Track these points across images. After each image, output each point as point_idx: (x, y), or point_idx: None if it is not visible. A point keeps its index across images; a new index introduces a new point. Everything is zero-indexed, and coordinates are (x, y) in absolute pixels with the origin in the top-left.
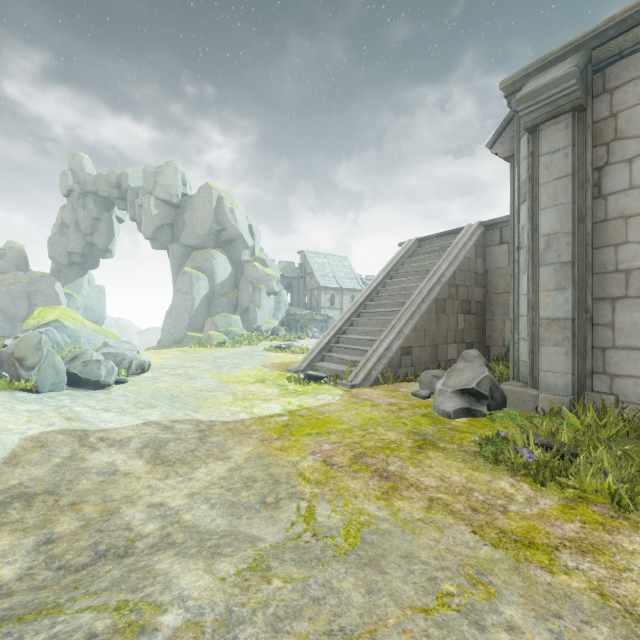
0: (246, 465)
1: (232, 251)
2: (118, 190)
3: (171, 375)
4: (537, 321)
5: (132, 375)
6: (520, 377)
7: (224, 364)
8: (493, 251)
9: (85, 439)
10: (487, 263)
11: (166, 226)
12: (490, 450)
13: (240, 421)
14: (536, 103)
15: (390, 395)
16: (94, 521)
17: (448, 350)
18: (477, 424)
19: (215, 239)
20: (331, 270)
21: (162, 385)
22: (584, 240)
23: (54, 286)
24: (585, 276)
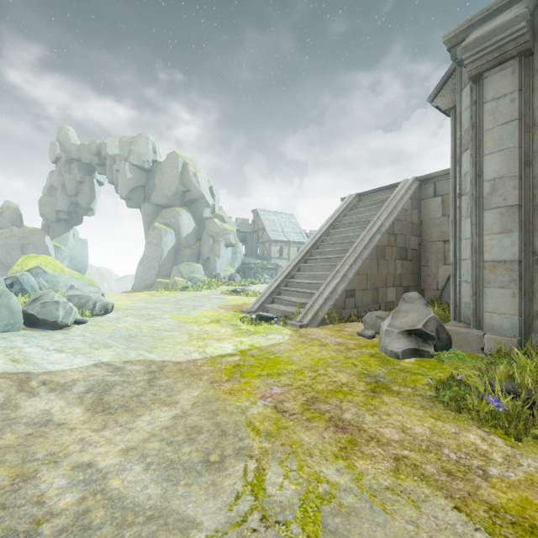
0: (192, 411)
1: (195, 209)
2: (98, 157)
3: (134, 316)
4: (481, 264)
5: (96, 316)
6: (462, 318)
7: (184, 306)
8: (427, 203)
9: (25, 383)
10: (422, 214)
11: (139, 188)
12: (449, 395)
13: (192, 361)
14: (482, 50)
15: (336, 335)
16: (0, 491)
17: (387, 293)
18: (426, 365)
19: (181, 199)
20: (280, 226)
21: (123, 325)
22: (531, 183)
23: (44, 239)
24: (532, 219)
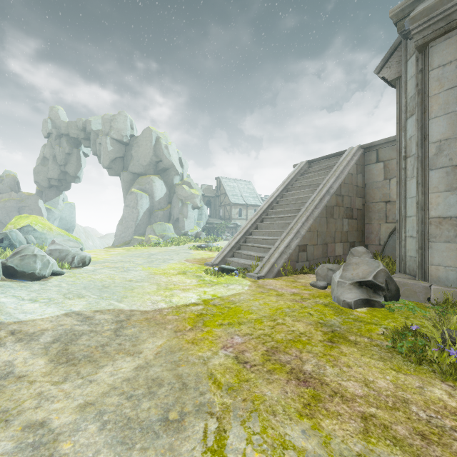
0: (155, 362)
1: (167, 177)
2: (84, 133)
3: (109, 268)
4: (427, 220)
5: (75, 268)
6: (407, 270)
7: (156, 259)
8: (370, 168)
9: None
10: (365, 178)
11: (118, 159)
12: (407, 346)
13: (158, 310)
14: (429, 19)
15: (291, 285)
16: None
17: (335, 248)
18: (378, 314)
19: (154, 168)
20: (239, 191)
21: (98, 276)
22: None
23: (38, 203)
24: None
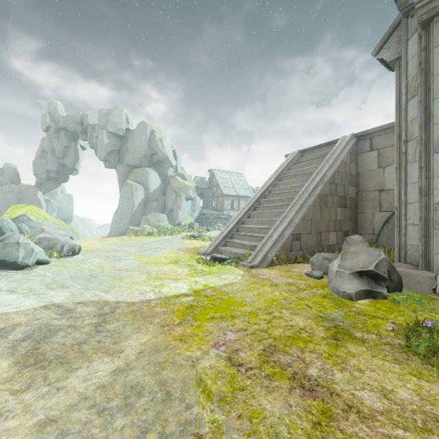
0: (136, 363)
1: (161, 169)
2: (81, 126)
3: (100, 257)
4: (432, 206)
5: (65, 257)
6: (408, 259)
7: (148, 248)
8: (364, 157)
9: None
10: (359, 167)
11: (114, 151)
12: (424, 346)
13: (146, 302)
14: None
15: (286, 275)
16: None
17: (329, 237)
18: (382, 307)
19: (149, 160)
20: (231, 183)
21: (87, 265)
22: None
23: (37, 194)
24: None
